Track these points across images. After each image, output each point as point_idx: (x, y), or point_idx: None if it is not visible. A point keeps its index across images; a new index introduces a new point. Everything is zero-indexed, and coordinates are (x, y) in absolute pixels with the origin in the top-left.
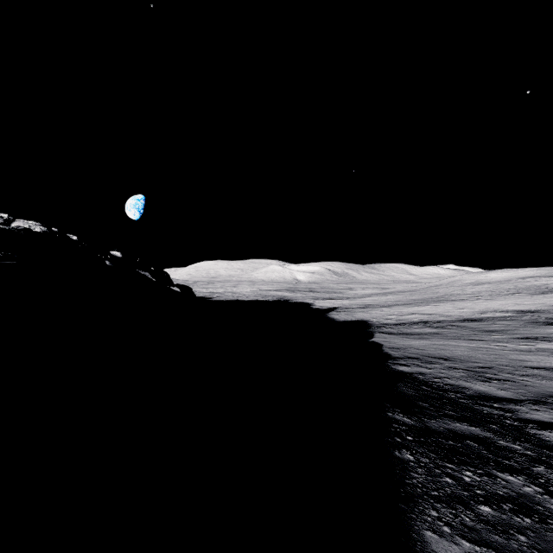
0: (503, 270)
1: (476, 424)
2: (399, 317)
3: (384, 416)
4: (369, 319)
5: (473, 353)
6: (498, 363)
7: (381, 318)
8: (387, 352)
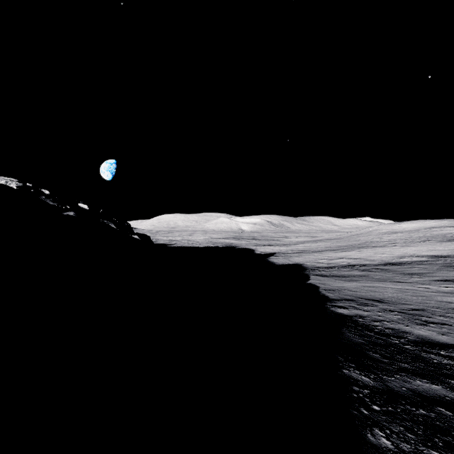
0: (413, 222)
1: (436, 380)
2: (329, 261)
3: (341, 375)
4: (303, 262)
5: (402, 295)
6: (428, 305)
7: (314, 262)
8: (324, 294)
